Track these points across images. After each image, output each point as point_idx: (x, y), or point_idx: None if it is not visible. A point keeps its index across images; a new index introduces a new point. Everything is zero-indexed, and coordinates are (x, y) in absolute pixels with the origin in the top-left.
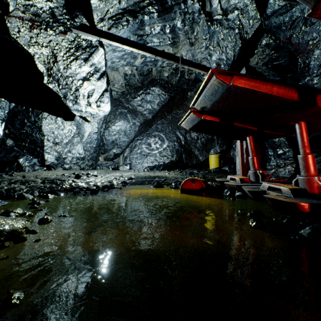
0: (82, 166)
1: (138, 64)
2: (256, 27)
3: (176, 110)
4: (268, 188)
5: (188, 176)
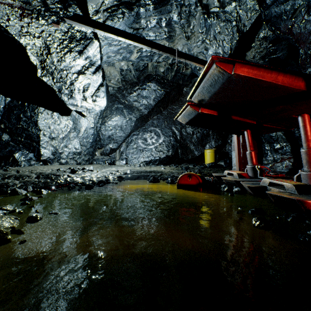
0: (78, 161)
1: (134, 59)
2: (254, 19)
3: (172, 105)
4: (269, 184)
5: (184, 171)
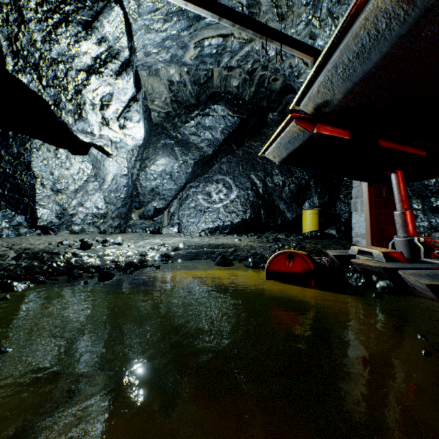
0: (101, 227)
1: (189, 60)
2: None
3: (250, 141)
4: None
5: (274, 245)
